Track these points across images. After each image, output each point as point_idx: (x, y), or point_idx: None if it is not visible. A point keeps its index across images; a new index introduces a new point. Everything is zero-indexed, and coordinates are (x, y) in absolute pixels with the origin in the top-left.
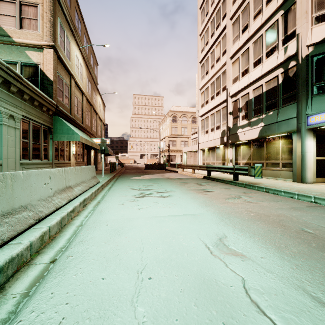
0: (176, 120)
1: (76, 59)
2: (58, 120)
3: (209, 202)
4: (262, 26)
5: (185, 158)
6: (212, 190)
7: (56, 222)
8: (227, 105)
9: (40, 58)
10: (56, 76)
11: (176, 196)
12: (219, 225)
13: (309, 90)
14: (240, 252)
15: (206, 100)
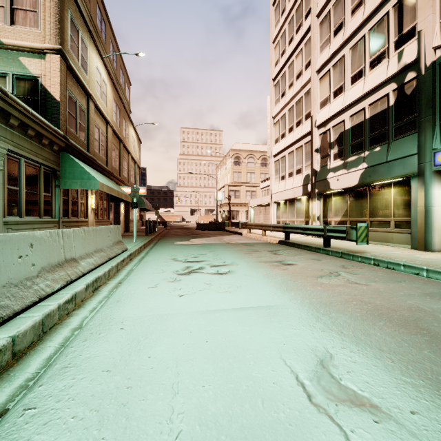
0: (240, 162)
1: (97, 73)
2: (67, 159)
3: (293, 283)
4: (365, 23)
5: (252, 215)
6: (293, 262)
7: (30, 325)
8: (312, 140)
9: (41, 67)
10: (64, 95)
11: (241, 273)
12: (314, 329)
13: (437, 114)
14: (366, 397)
15: (282, 133)
